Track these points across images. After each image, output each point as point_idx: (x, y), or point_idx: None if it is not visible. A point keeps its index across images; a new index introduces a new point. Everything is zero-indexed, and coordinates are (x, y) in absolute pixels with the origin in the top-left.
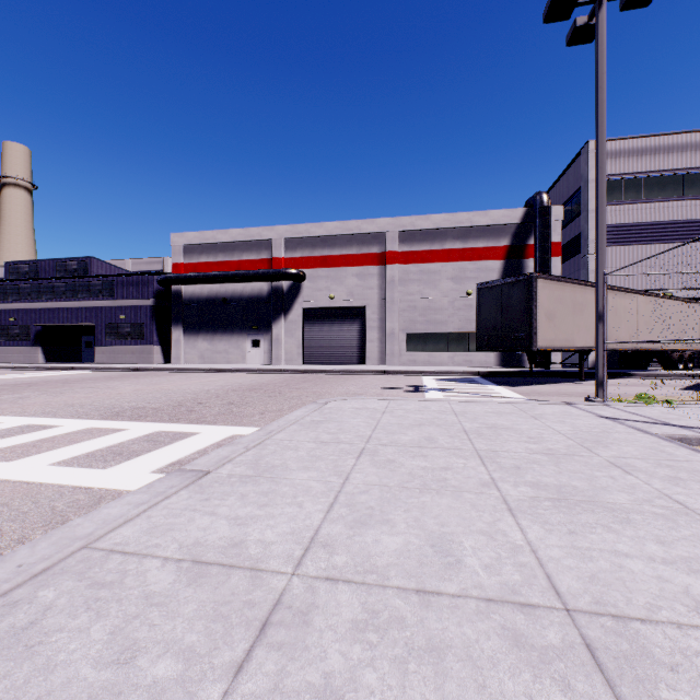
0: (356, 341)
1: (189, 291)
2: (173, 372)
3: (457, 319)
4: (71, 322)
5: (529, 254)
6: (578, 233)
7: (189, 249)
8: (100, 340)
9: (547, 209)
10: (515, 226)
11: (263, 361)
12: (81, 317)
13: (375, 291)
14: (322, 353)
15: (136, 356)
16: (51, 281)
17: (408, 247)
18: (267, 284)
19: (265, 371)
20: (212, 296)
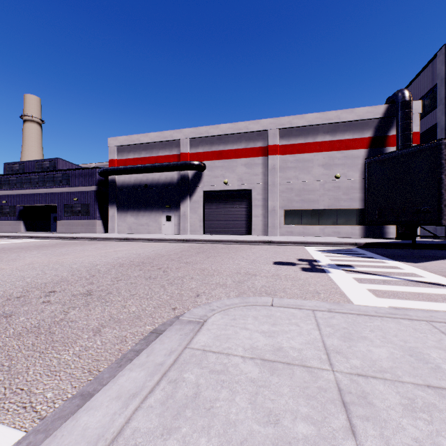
0: (244, 216)
1: (121, 180)
2: (100, 240)
3: (327, 198)
4: (42, 203)
5: (390, 143)
6: (431, 125)
7: (121, 149)
8: (60, 216)
9: (409, 102)
10: (377, 121)
11: (173, 231)
12: (48, 200)
13: (260, 177)
14: (218, 226)
15: (84, 227)
16: (29, 175)
17: (286, 141)
18: (177, 174)
19: (170, 240)
20: (137, 183)
